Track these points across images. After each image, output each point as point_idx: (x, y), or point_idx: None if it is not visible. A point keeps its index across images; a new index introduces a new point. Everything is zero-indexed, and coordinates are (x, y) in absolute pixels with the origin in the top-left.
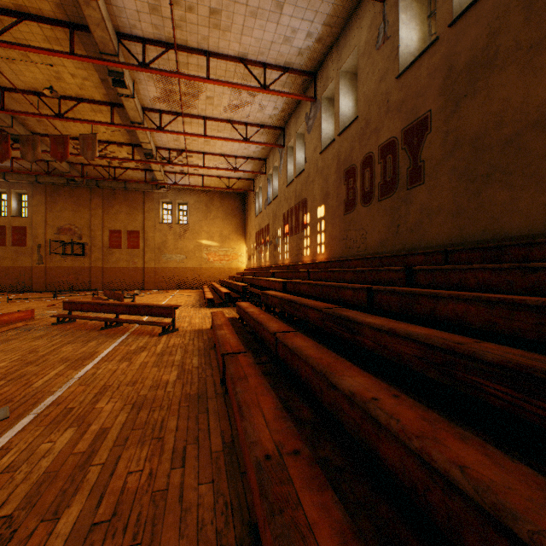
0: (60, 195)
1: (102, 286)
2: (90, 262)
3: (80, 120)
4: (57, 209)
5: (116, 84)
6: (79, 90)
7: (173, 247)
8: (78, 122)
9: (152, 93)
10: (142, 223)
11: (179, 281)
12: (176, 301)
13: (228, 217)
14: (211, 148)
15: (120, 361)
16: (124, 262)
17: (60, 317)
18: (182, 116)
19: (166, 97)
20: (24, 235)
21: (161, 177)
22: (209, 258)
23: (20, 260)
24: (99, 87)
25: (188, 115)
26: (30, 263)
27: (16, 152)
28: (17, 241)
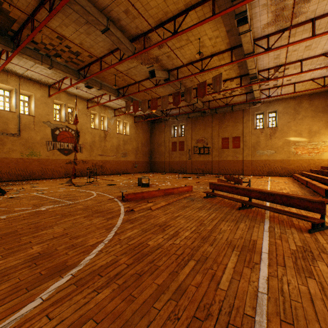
0: (197, 122)
1: (218, 171)
2: (211, 157)
3: (212, 68)
4: (196, 130)
5: (239, 24)
6: (212, 49)
7: (264, 145)
8: (211, 70)
9: (263, 21)
10: (241, 130)
11: (269, 169)
12: (278, 187)
13: (317, 114)
14: (310, 53)
15: (297, 272)
16: (230, 157)
17: (208, 194)
18: (290, 27)
19: (275, 18)
20: (183, 145)
21: (258, 94)
22: (296, 151)
23: (181, 157)
24: (224, 39)
25: (294, 26)
26: (185, 159)
27: (180, 103)
28: (180, 148)
